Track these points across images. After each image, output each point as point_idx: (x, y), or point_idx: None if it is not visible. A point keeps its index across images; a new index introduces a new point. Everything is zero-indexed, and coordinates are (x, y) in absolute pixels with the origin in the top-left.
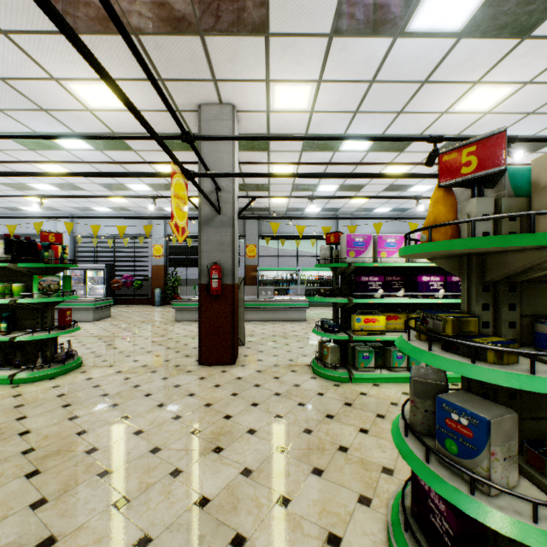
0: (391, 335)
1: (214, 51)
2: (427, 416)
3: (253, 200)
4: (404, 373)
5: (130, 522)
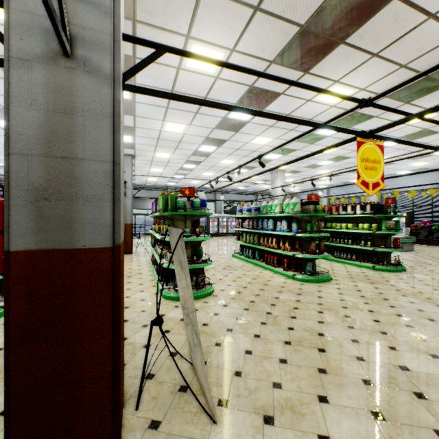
0: None
1: None
2: None
3: None
4: None
5: None
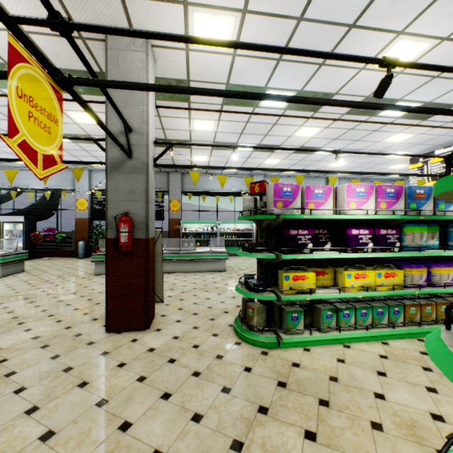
0: (320, 293)
1: None
2: None
3: (171, 146)
4: (334, 333)
5: None
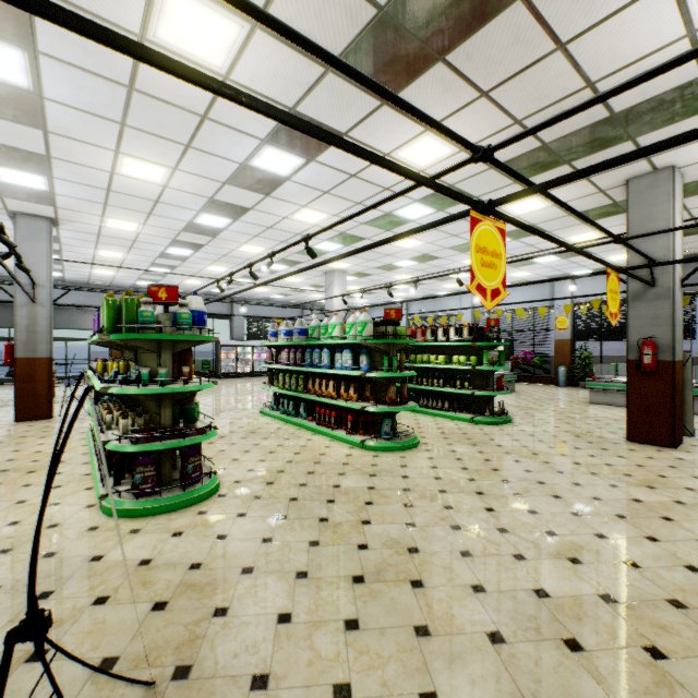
0: None
1: (646, 142)
2: None
3: None
4: None
5: (585, 491)
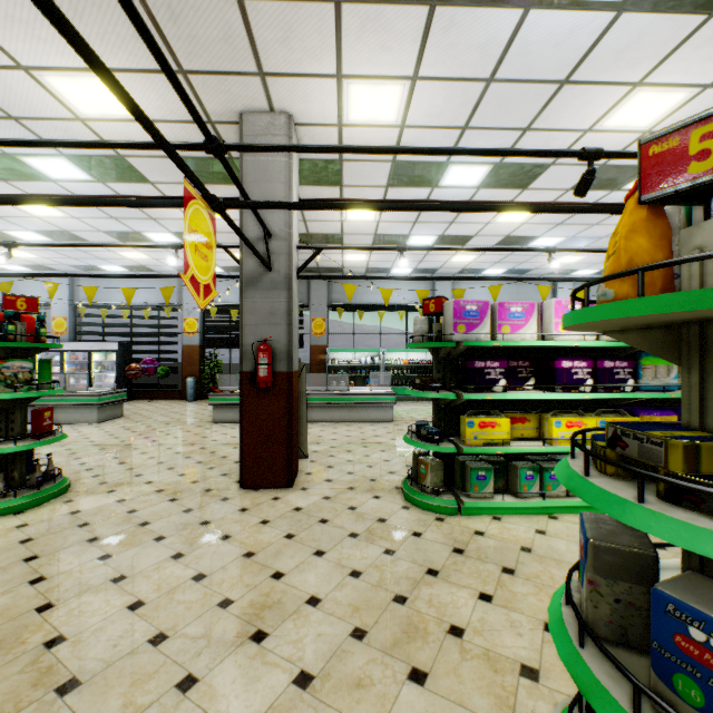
0: (517, 445)
1: (260, 26)
2: (620, 610)
3: (319, 252)
4: (537, 500)
5: None
